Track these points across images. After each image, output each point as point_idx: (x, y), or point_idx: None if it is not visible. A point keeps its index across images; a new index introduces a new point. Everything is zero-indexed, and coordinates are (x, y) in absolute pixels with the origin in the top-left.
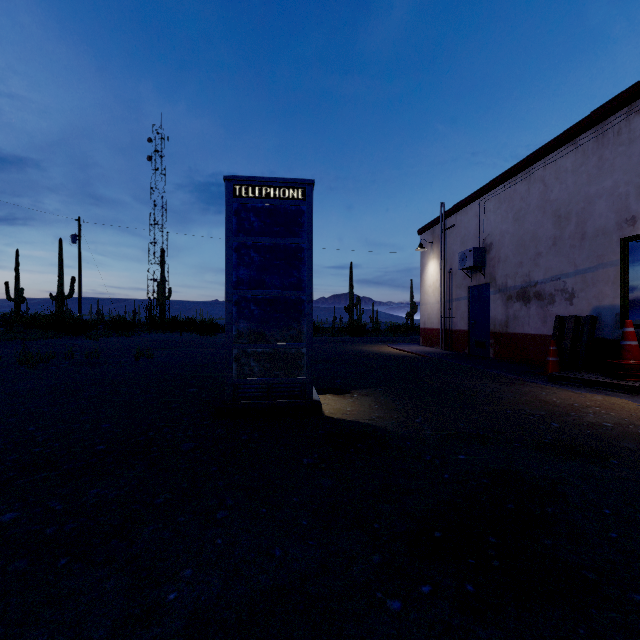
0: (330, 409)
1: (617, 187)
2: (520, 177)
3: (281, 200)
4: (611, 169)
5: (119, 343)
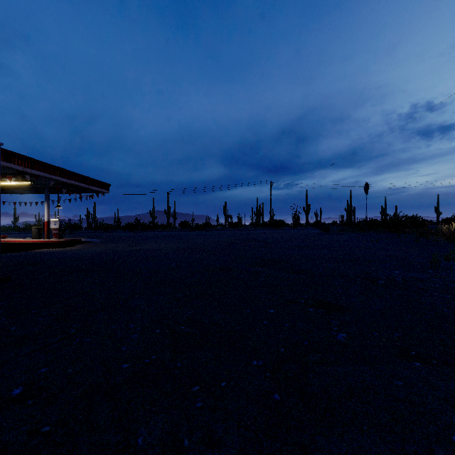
0: None
1: None
2: None
3: None
4: None
5: None
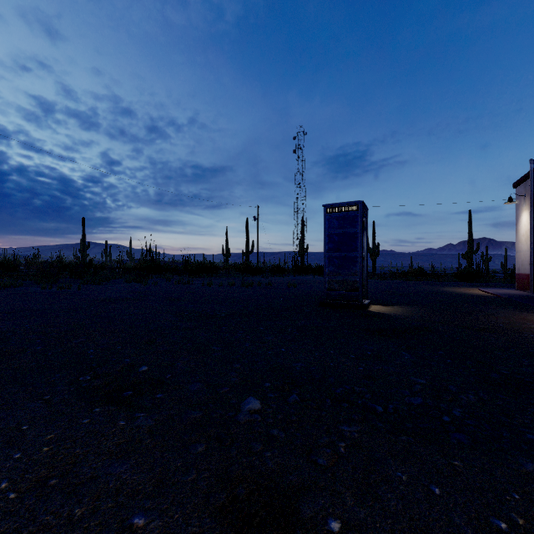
0: (373, 309)
1: None
2: None
3: (347, 212)
4: None
5: (278, 280)
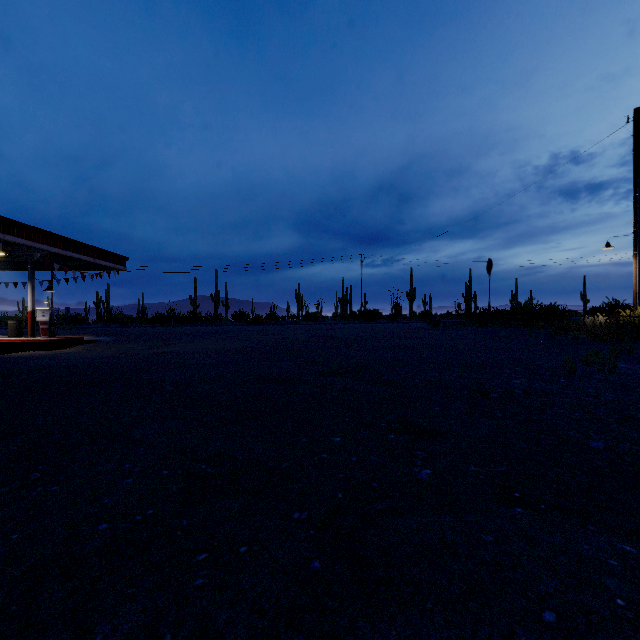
0: None
1: None
2: None
3: None
4: None
5: None
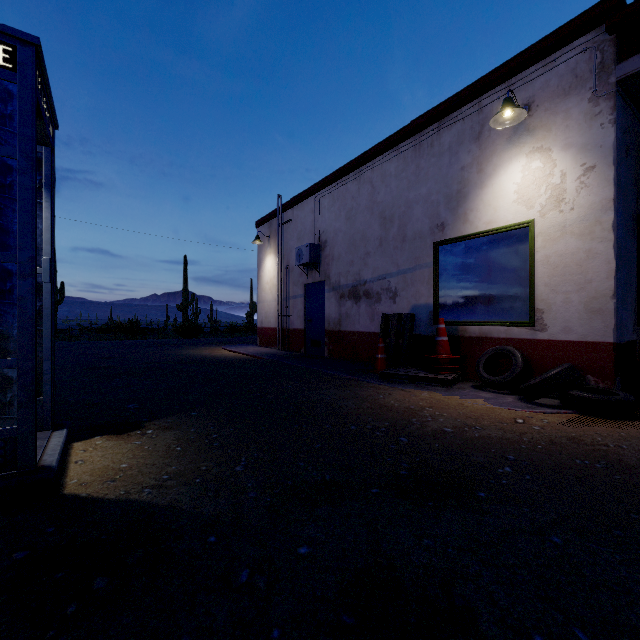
0: (84, 473)
1: (431, 195)
2: (352, 176)
3: None
4: (426, 178)
5: None
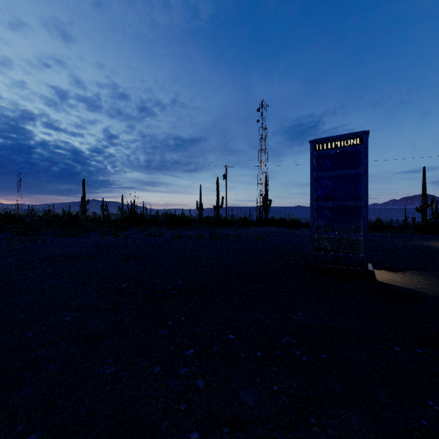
0: (382, 278)
1: None
2: None
3: (345, 147)
4: None
5: (246, 232)
